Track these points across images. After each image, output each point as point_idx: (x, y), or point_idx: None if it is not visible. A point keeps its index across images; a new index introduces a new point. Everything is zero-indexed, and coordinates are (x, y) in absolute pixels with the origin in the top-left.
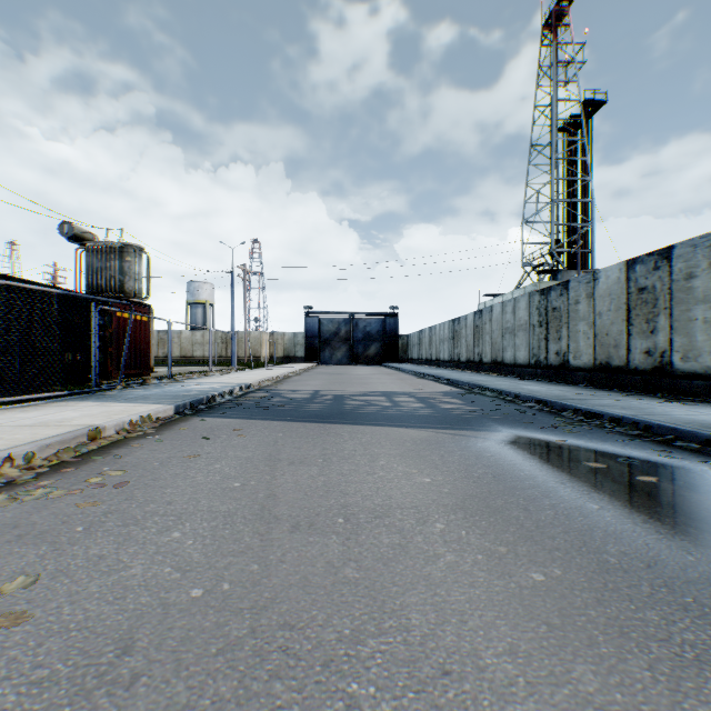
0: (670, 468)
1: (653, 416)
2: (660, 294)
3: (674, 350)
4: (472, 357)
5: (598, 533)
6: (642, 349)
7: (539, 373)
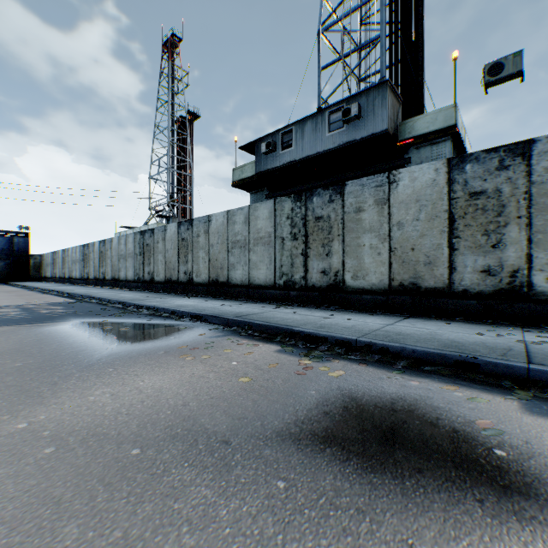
0: (143, 324)
1: (165, 304)
2: (190, 243)
3: (194, 272)
4: (99, 275)
5: (70, 348)
6: (184, 271)
7: (140, 286)
